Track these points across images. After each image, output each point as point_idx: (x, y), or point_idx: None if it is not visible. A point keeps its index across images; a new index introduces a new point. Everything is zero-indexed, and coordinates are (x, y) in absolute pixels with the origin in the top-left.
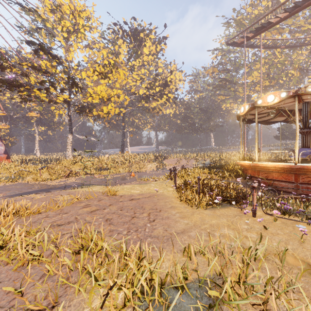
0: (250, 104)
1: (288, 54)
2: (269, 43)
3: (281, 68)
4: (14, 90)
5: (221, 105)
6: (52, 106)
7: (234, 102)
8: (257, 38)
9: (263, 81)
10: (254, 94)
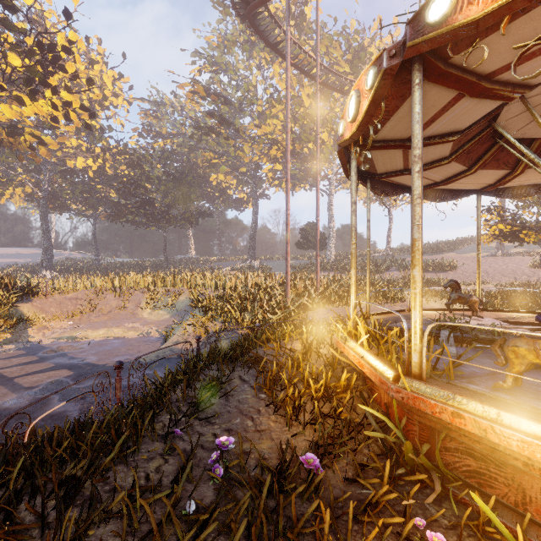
0: None
1: None
2: (302, 60)
3: (307, 126)
4: None
5: (209, 176)
6: None
7: (233, 174)
8: None
9: (283, 142)
10: (267, 163)
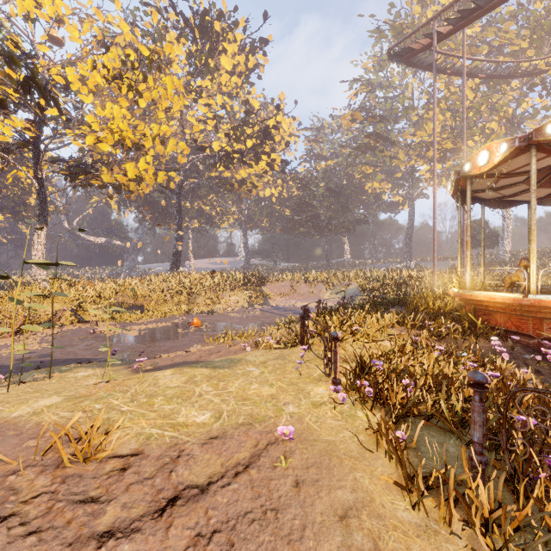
0: (518, 139)
1: (485, 94)
2: (461, 65)
3: (471, 119)
4: None
5: (363, 185)
6: None
7: (388, 179)
8: (442, 52)
9: (442, 142)
10: (424, 164)
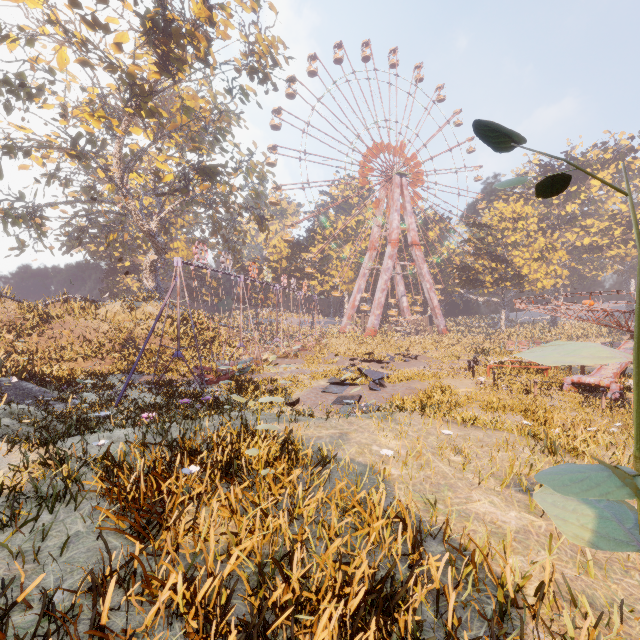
0: None
1: None
2: None
3: None
4: (469, 284)
5: None
6: (490, 288)
7: None
8: None
9: None
10: None
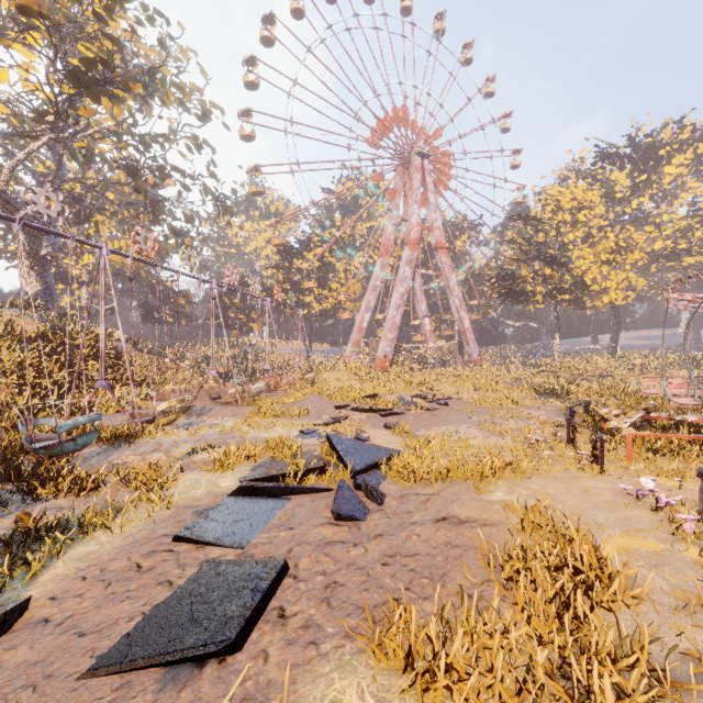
0: None
1: None
2: None
3: None
4: (513, 297)
5: None
6: (540, 304)
7: None
8: None
9: None
10: None
